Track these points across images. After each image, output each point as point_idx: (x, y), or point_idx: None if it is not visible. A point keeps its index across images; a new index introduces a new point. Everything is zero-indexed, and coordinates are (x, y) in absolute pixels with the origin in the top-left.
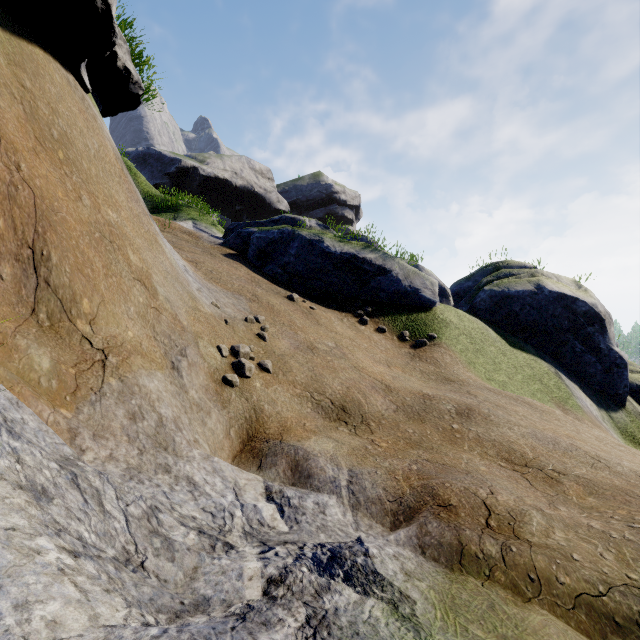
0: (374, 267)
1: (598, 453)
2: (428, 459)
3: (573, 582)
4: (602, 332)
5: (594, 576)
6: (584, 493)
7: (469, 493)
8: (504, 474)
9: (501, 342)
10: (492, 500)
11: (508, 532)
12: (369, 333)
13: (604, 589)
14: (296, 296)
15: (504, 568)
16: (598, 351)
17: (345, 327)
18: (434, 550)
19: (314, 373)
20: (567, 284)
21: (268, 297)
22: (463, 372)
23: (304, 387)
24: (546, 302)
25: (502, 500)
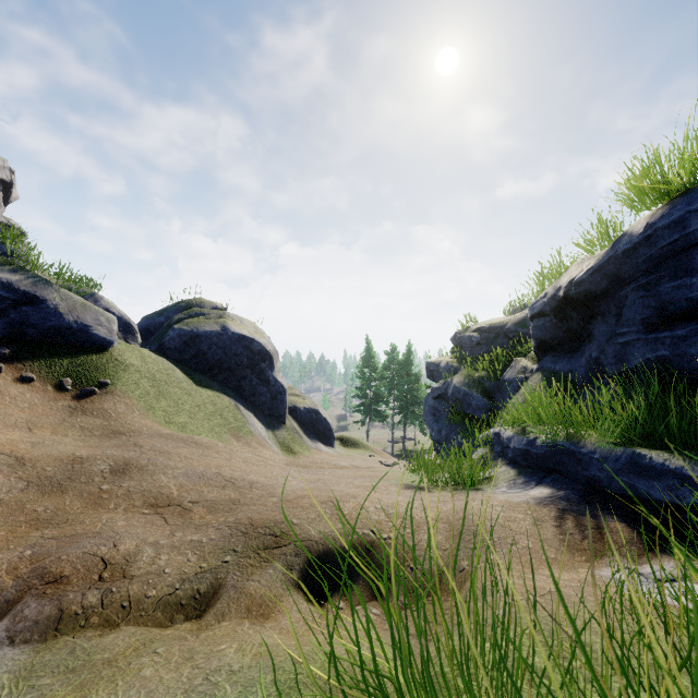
0: (16, 293)
1: (234, 474)
2: (54, 536)
3: (158, 591)
4: (271, 367)
5: (176, 579)
6: (206, 513)
7: (88, 556)
8: (143, 521)
9: (188, 382)
10: (113, 553)
11: (119, 576)
12: (3, 385)
13: (180, 585)
14: None
15: (101, 611)
16: (268, 383)
17: None
18: (27, 632)
19: None
20: (248, 326)
21: None
22: (139, 420)
23: None
24: (230, 342)
25: (124, 549)
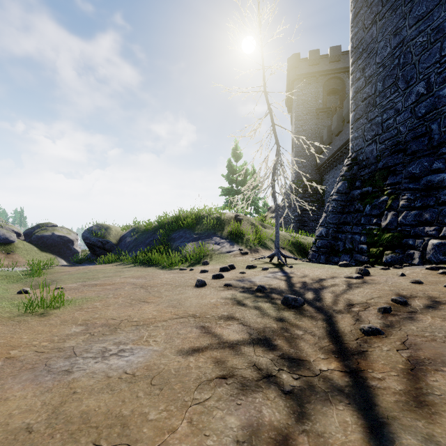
0: None
1: None
2: None
3: None
4: (73, 244)
5: None
6: None
7: None
8: None
9: (38, 250)
10: None
11: None
12: None
13: None
14: None
15: None
16: (71, 250)
17: None
18: None
19: None
20: (64, 231)
21: None
22: (21, 259)
23: None
24: (55, 238)
25: None
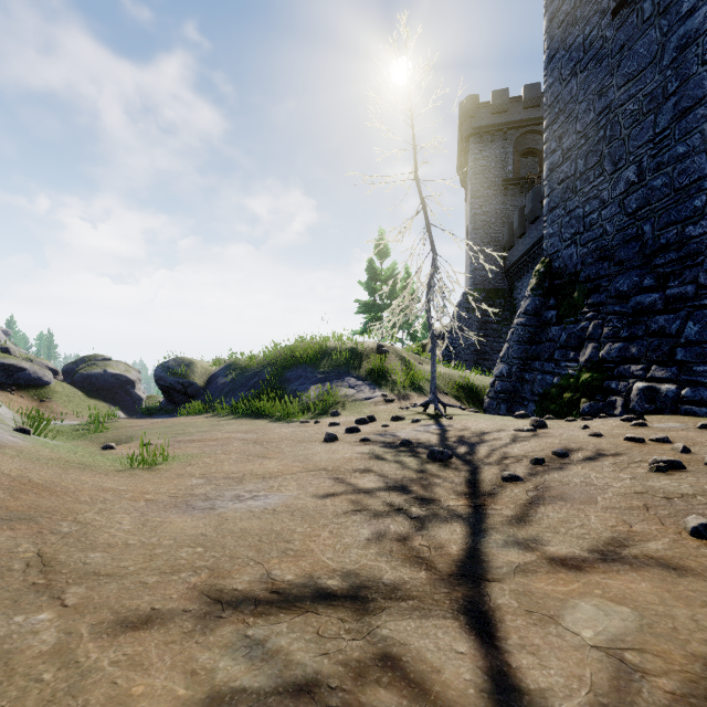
0: (17, 368)
1: None
2: None
3: None
4: (134, 387)
5: None
6: None
7: None
8: None
9: (84, 396)
10: None
11: None
12: (16, 399)
13: None
14: None
15: None
16: (132, 395)
17: (4, 398)
18: None
19: None
20: (121, 368)
21: None
22: (61, 410)
23: None
24: (108, 377)
25: None
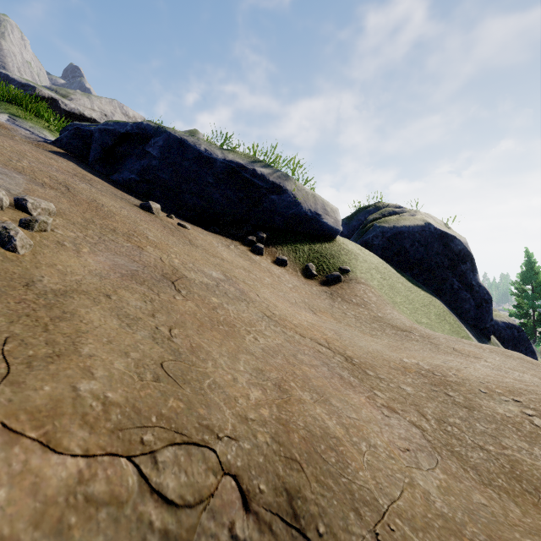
0: (268, 183)
1: None
2: None
3: None
4: (473, 270)
5: None
6: None
7: None
8: None
9: (403, 279)
10: None
11: None
12: (267, 265)
13: None
14: (155, 205)
15: None
16: (471, 288)
17: (234, 254)
18: None
19: (171, 347)
20: (441, 224)
21: (98, 195)
22: (399, 315)
23: (112, 431)
24: (432, 239)
25: None
